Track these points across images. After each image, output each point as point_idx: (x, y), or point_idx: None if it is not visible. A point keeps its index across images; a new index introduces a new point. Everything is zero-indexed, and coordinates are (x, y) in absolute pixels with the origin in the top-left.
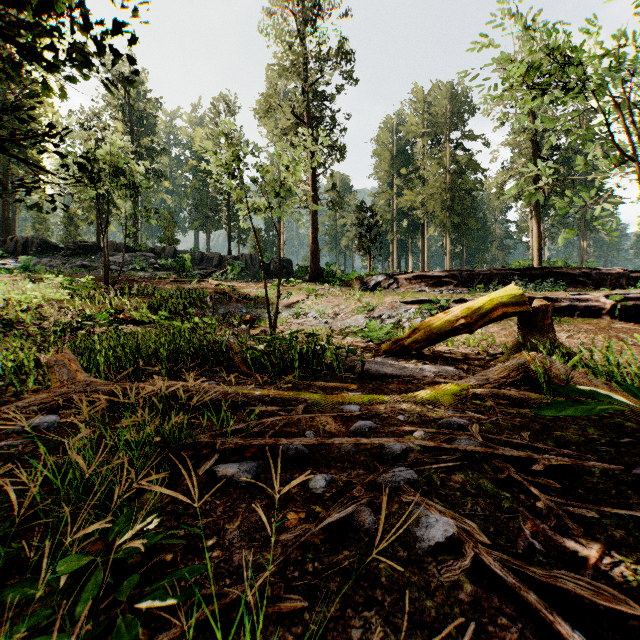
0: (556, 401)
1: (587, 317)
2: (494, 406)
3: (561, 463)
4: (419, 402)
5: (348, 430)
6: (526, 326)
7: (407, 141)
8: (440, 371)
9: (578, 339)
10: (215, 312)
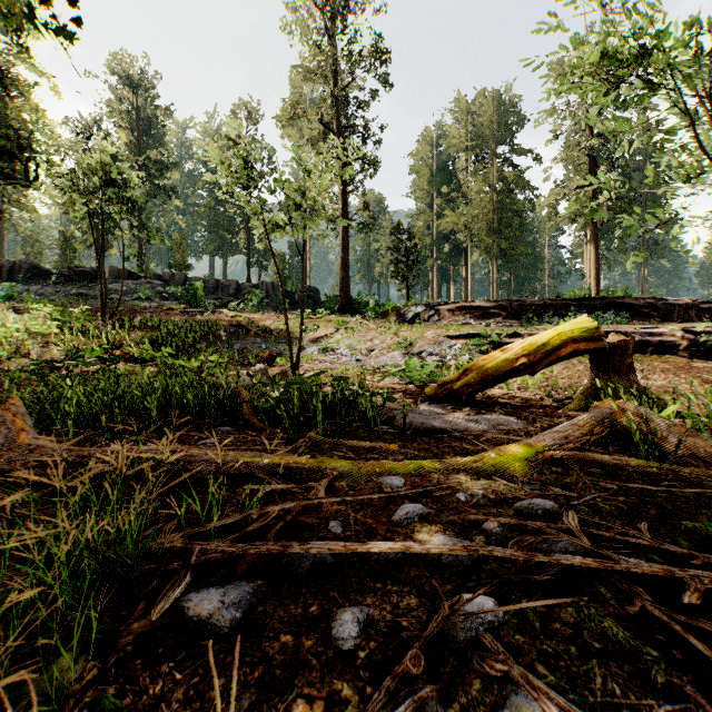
0: None
1: (661, 354)
2: (583, 477)
3: None
4: (481, 470)
5: (390, 520)
6: (600, 366)
7: (448, 156)
8: (500, 423)
9: (655, 380)
10: (230, 348)
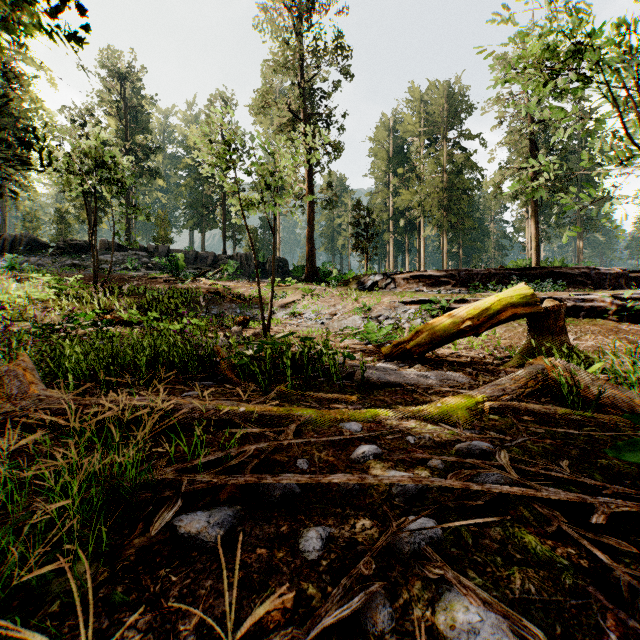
0: (638, 440)
1: (592, 318)
2: (516, 423)
3: (624, 510)
4: (429, 417)
5: (349, 458)
6: (536, 328)
7: (404, 140)
8: (447, 378)
9: (586, 341)
10: (208, 312)
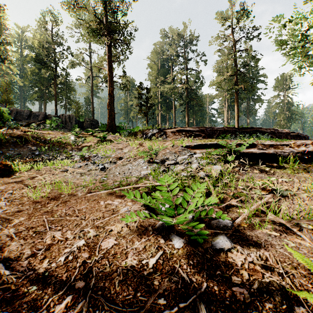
0: None
1: None
2: None
3: None
4: None
5: None
6: None
7: (166, 60)
8: None
9: None
10: (1, 154)
